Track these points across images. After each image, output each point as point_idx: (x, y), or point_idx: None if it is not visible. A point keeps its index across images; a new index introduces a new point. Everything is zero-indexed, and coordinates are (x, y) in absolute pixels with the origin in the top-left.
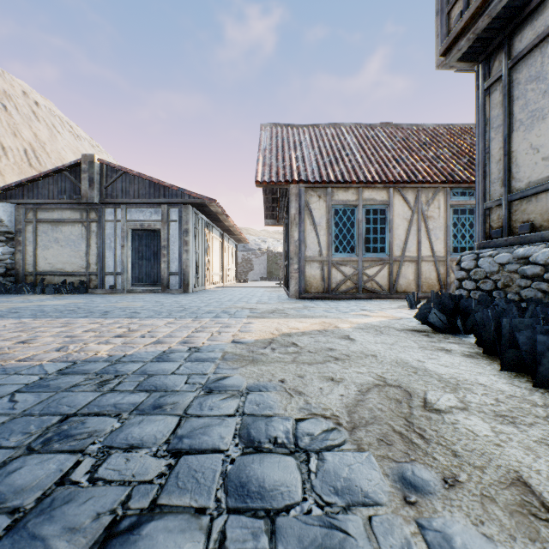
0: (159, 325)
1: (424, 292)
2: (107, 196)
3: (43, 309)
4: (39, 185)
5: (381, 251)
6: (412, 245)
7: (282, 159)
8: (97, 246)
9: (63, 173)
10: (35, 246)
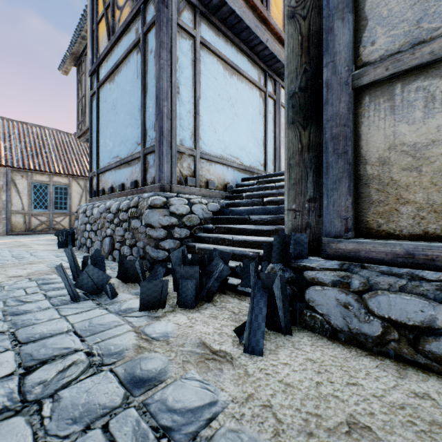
0: None
1: None
2: None
3: None
4: None
5: (65, 209)
6: None
7: None
8: None
9: None
10: None
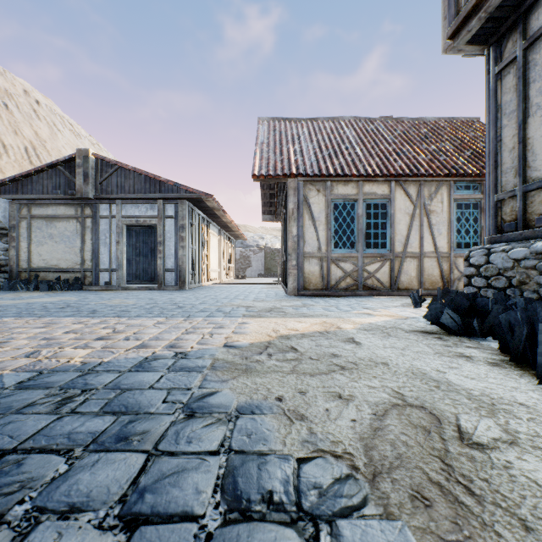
0: (147, 325)
1: (426, 289)
2: (102, 192)
3: (30, 307)
4: (34, 180)
5: (382, 247)
6: (414, 241)
7: (280, 152)
8: (92, 242)
9: (58, 168)
10: (29, 242)
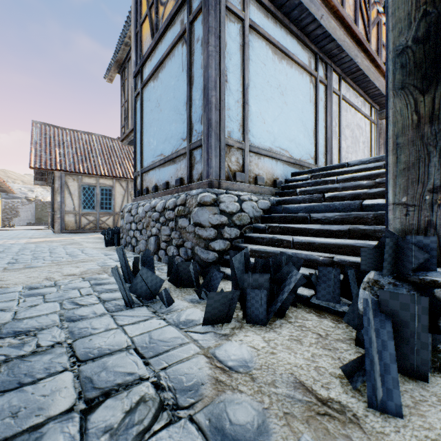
0: None
1: None
2: None
3: None
4: None
5: (109, 209)
6: None
7: (50, 152)
8: None
9: None
10: None
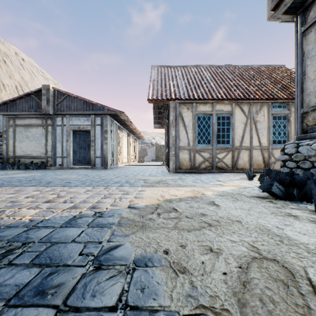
0: (80, 192)
1: (254, 169)
2: (58, 110)
3: (11, 180)
4: (17, 103)
5: (227, 143)
6: (246, 139)
7: (164, 86)
8: (52, 140)
9: (31, 96)
10: (14, 140)
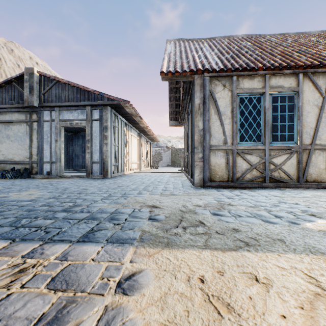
0: None
1: None
2: (45, 101)
3: None
4: None
5: (289, 139)
6: (323, 133)
7: (186, 57)
8: (37, 141)
9: (13, 84)
10: None
